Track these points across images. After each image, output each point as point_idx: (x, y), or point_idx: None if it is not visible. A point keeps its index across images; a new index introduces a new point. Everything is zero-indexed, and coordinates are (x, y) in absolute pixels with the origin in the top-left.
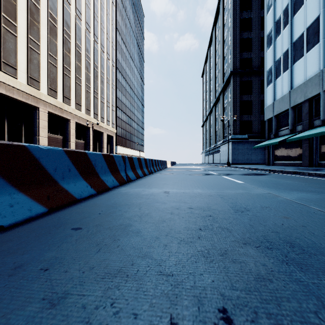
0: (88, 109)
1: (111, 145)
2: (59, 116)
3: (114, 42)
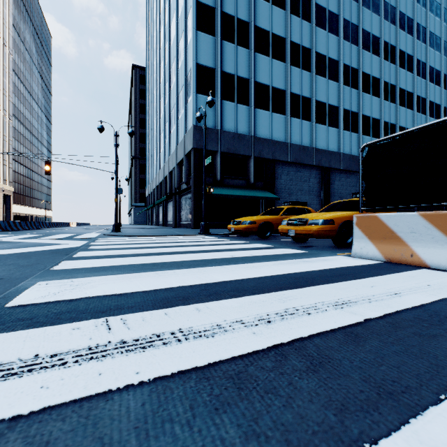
0: None
1: (7, 205)
2: None
3: (12, 95)
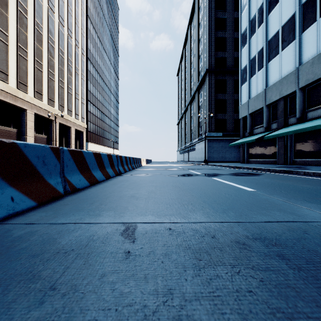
0: (51, 100)
1: (81, 141)
2: (11, 105)
3: (84, 29)
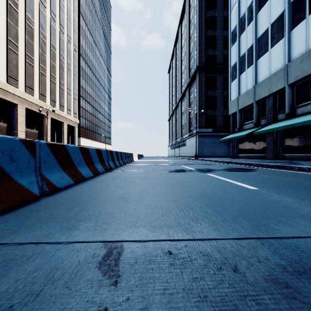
0: (42, 95)
1: (73, 136)
2: (1, 99)
3: (76, 25)
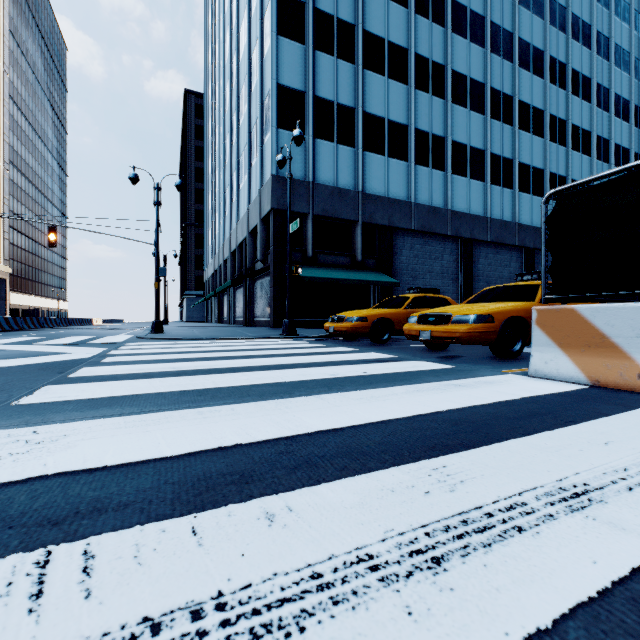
0: None
1: (2, 293)
2: None
3: (8, 132)
